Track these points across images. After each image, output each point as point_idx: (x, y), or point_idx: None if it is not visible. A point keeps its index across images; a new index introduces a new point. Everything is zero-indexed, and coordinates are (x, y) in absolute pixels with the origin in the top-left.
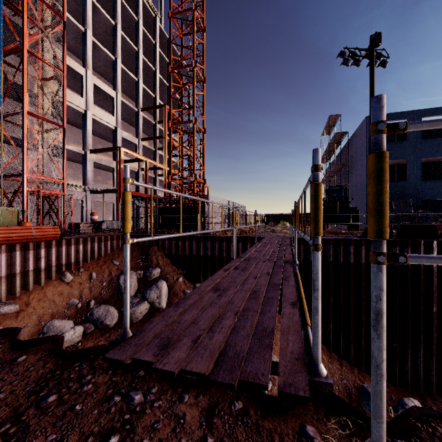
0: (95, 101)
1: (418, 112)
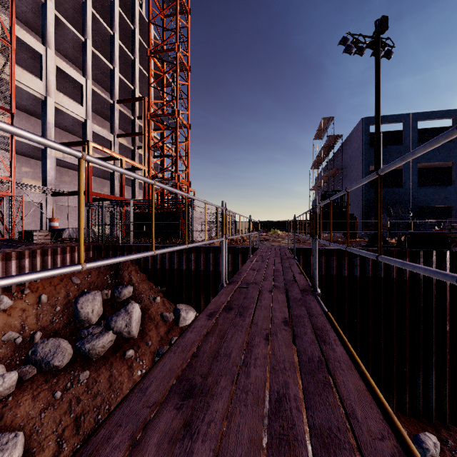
0: (61, 89)
1: (414, 115)
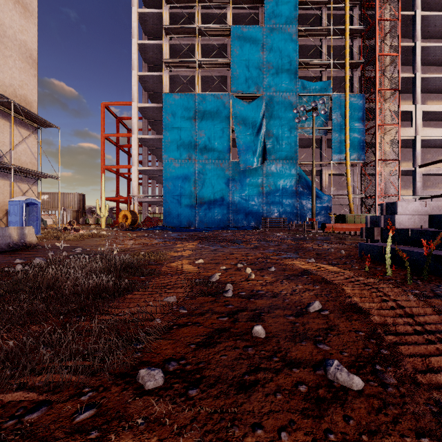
0: (424, 120)
1: None
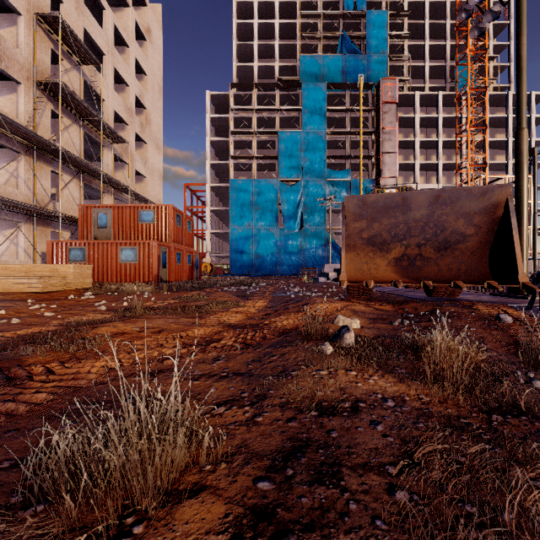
0: None
1: None
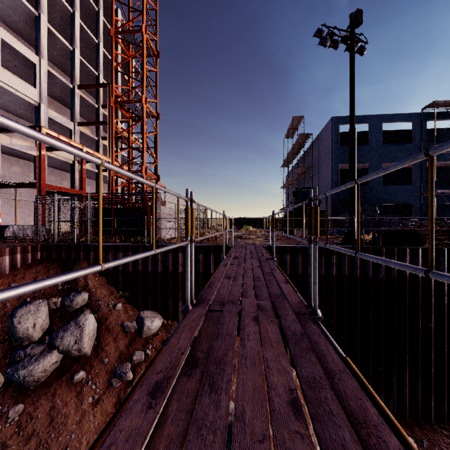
0: (9, 67)
1: (379, 117)
